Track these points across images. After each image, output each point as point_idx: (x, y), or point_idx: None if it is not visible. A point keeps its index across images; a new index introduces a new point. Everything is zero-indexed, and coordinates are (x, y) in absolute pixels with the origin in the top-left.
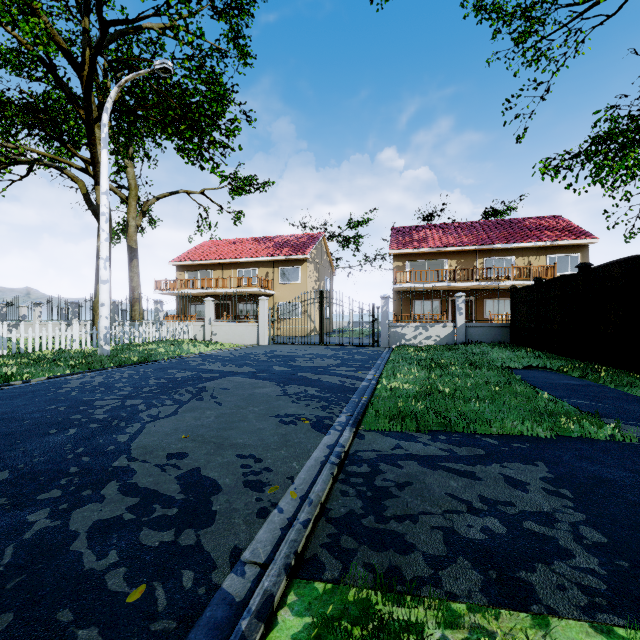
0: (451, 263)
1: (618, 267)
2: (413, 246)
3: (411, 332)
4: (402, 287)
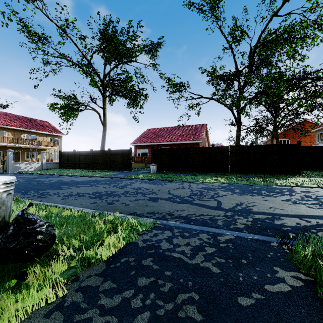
0: (9, 133)
1: (100, 151)
2: None
3: (24, 166)
4: None
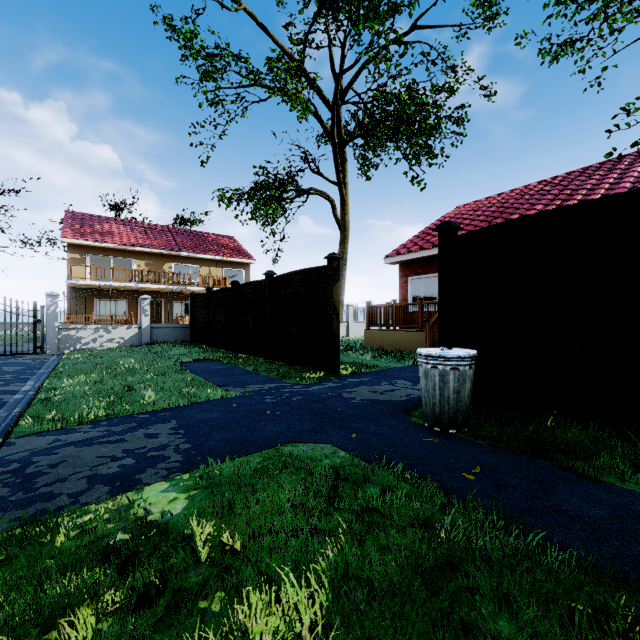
0: (140, 263)
1: (251, 287)
2: (95, 238)
3: (90, 335)
4: (80, 283)
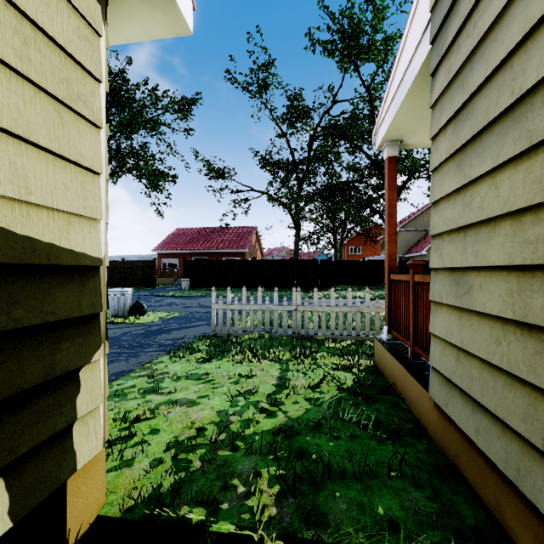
0: None
1: (110, 262)
2: None
3: None
4: None
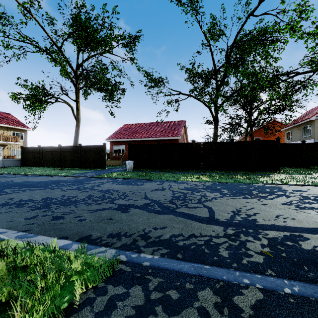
0: None
1: (70, 147)
2: None
3: None
4: None
